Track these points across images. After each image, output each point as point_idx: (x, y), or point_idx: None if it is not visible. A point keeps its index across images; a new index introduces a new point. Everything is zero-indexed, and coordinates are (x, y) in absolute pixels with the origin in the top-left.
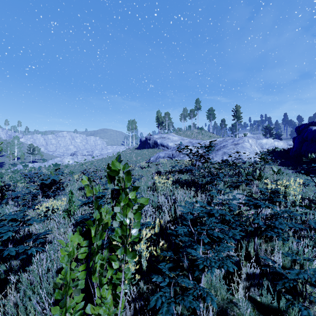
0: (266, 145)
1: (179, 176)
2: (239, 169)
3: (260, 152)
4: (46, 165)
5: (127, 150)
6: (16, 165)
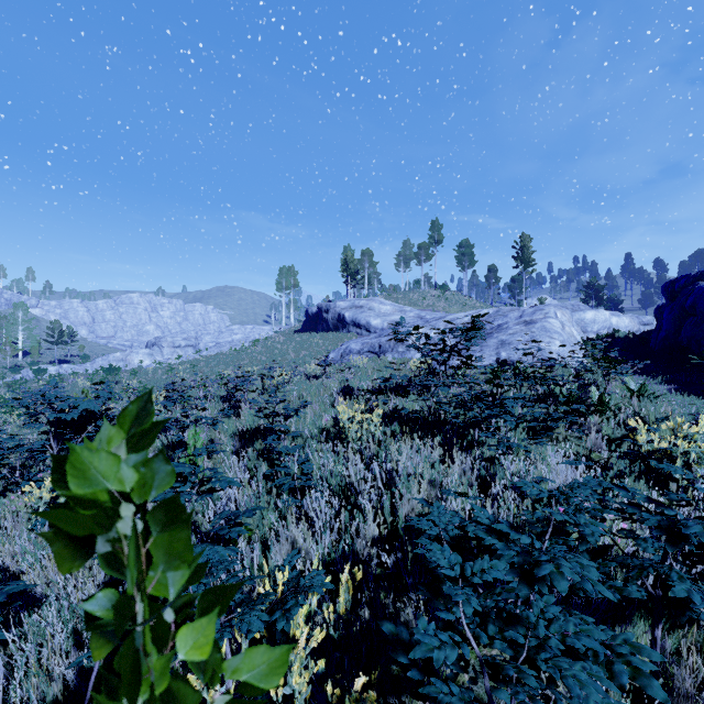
0: (593, 324)
1: (398, 401)
2: (550, 385)
3: (582, 342)
4: (90, 370)
5: (277, 335)
6: (20, 369)
